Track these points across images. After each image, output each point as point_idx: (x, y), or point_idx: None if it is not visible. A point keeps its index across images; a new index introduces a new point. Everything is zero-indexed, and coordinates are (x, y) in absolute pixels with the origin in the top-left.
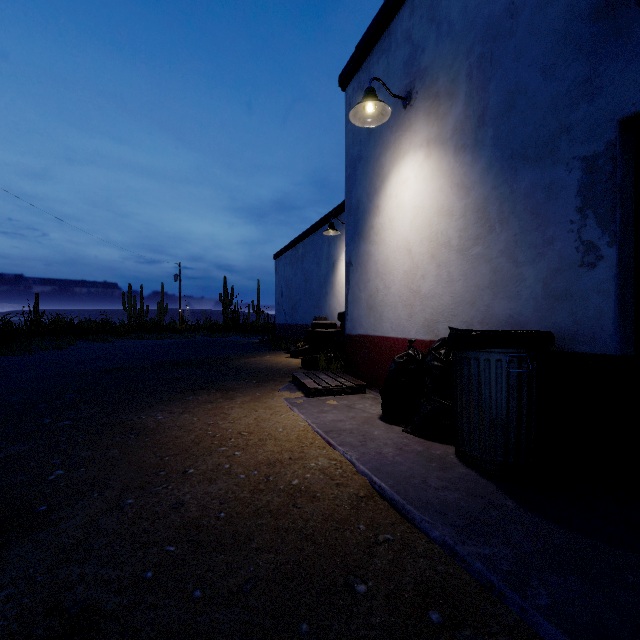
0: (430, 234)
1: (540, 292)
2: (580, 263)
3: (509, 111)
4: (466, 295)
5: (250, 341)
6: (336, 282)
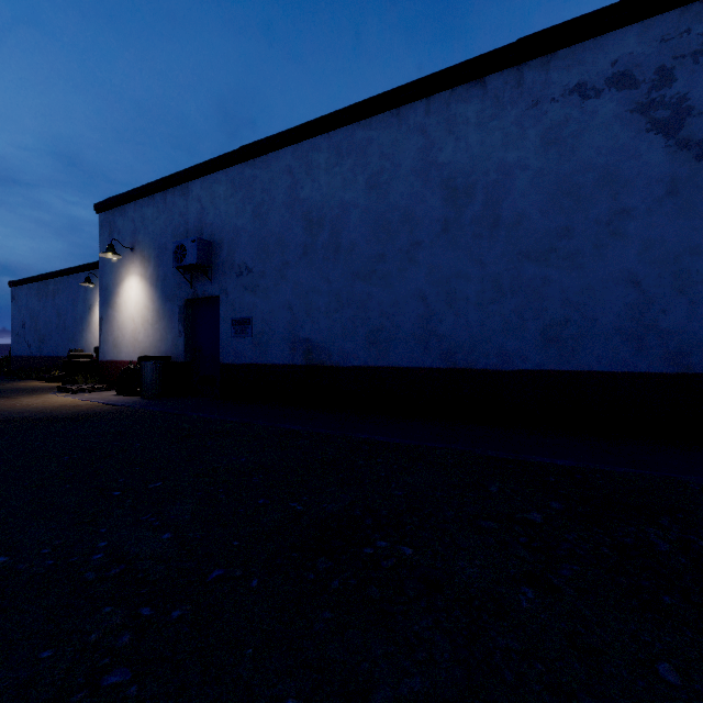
0: (142, 315)
1: (172, 343)
2: (179, 336)
3: (165, 281)
4: (154, 343)
5: None
6: (93, 322)
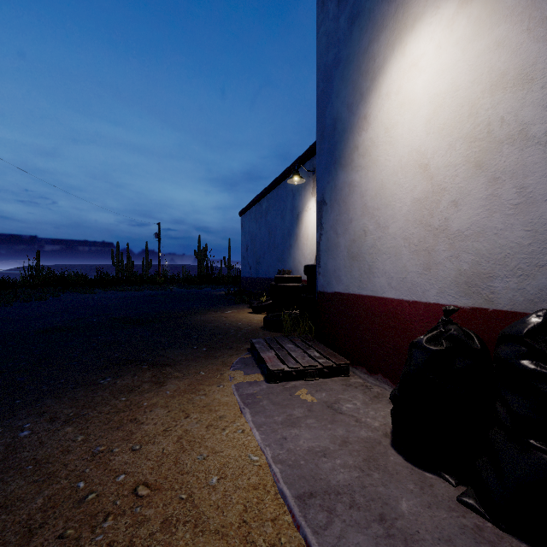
0: (472, 129)
1: None
2: None
3: None
4: None
5: (217, 293)
6: (301, 234)
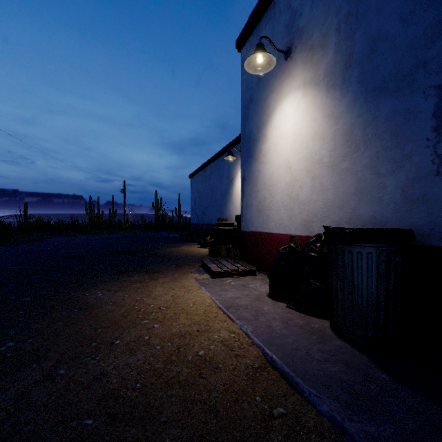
0: (306, 154)
1: (399, 197)
2: (435, 173)
3: (372, 54)
4: (335, 201)
5: (173, 235)
6: (233, 193)
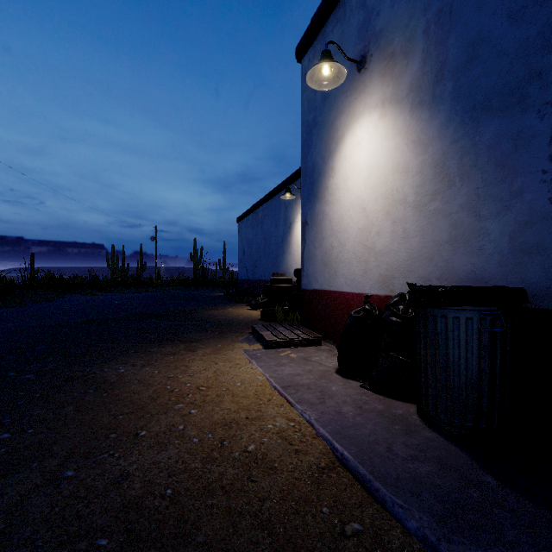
0: (385, 192)
1: (506, 246)
2: None
3: (470, 62)
4: (423, 251)
5: (216, 294)
6: (292, 242)
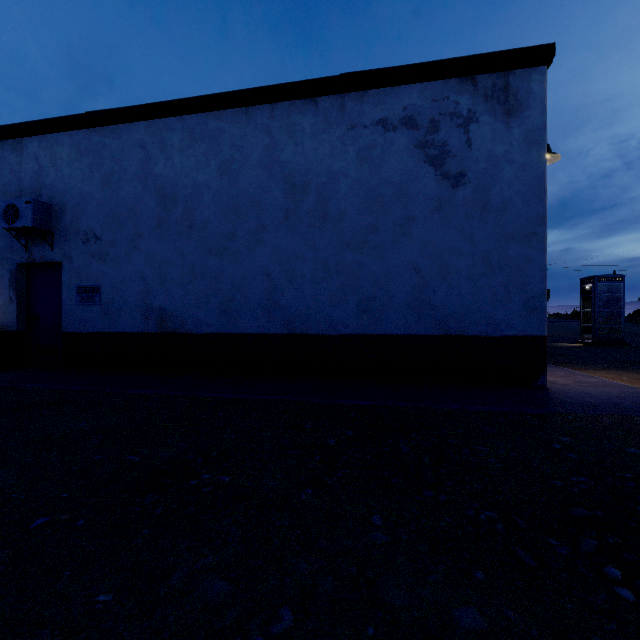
0: None
1: None
2: (10, 303)
3: None
4: None
5: None
6: None
